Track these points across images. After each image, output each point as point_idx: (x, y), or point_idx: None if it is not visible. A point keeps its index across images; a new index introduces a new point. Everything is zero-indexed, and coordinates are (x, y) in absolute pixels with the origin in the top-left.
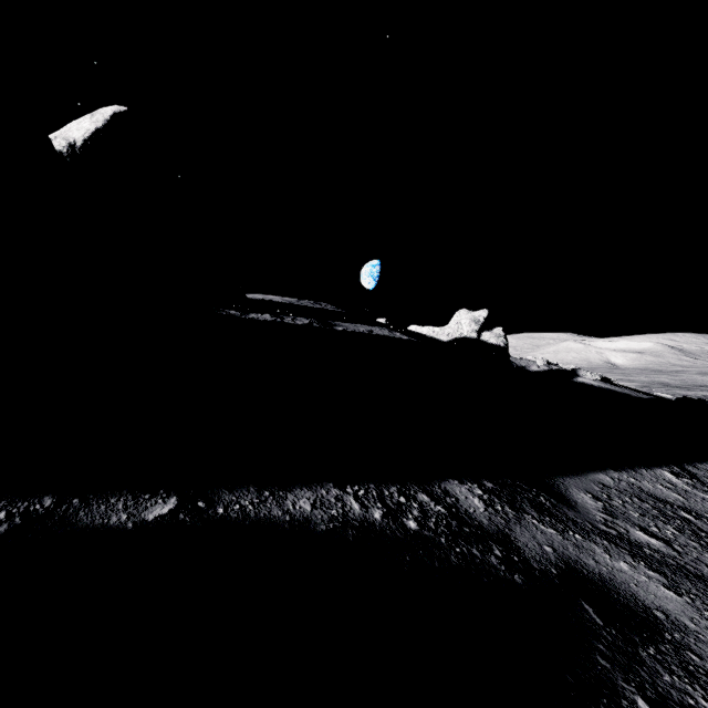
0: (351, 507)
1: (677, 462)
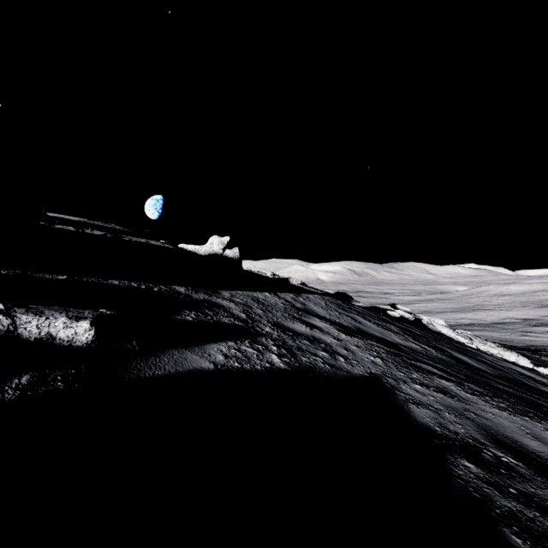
0: (133, 285)
1: (275, 292)
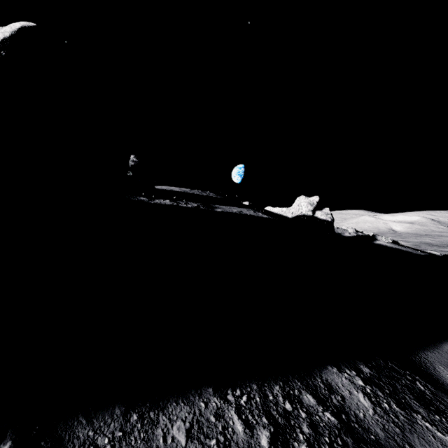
0: (233, 429)
1: None
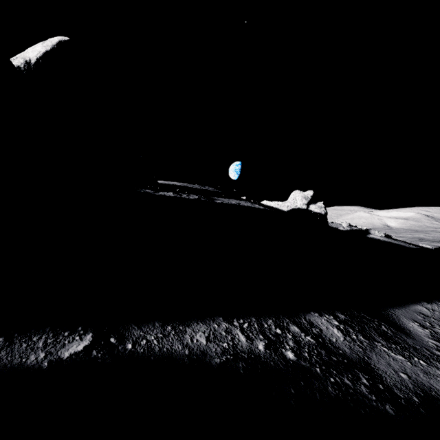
0: (238, 339)
1: None
